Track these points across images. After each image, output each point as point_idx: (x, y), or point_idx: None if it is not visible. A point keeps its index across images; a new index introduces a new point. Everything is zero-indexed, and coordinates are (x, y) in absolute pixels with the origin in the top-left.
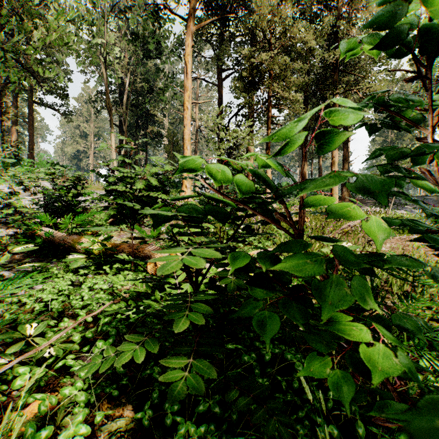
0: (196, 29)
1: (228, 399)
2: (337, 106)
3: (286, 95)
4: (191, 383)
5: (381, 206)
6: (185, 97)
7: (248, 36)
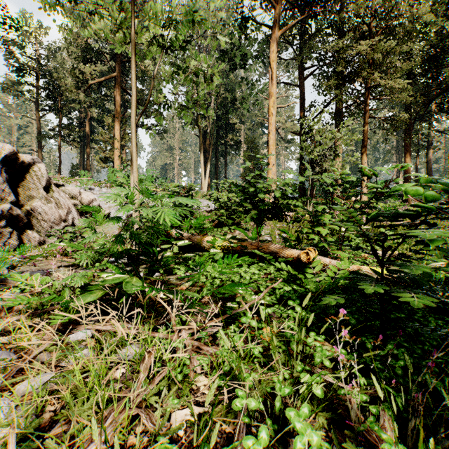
0: (280, 33)
1: (424, 332)
2: None
3: (388, 85)
4: (424, 302)
5: None
6: (270, 104)
7: (336, 26)
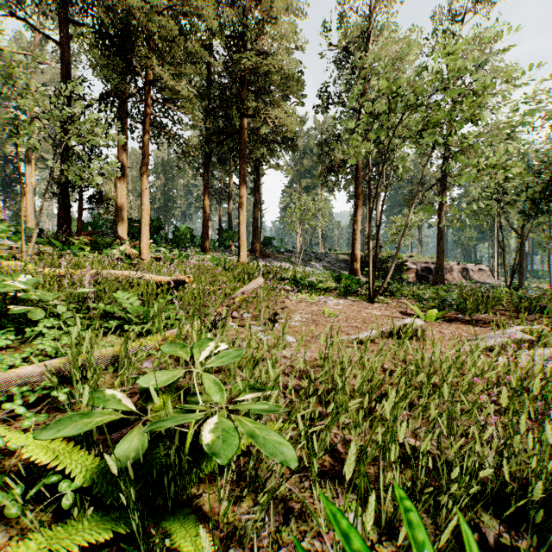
0: None
1: None
2: (245, 133)
3: (170, 83)
4: None
5: (291, 261)
6: None
7: None
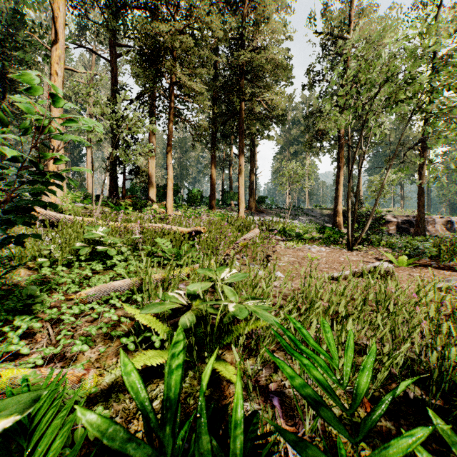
0: None
1: None
2: (243, 114)
3: (188, 83)
4: None
5: (281, 216)
6: (52, 57)
7: (151, 12)
